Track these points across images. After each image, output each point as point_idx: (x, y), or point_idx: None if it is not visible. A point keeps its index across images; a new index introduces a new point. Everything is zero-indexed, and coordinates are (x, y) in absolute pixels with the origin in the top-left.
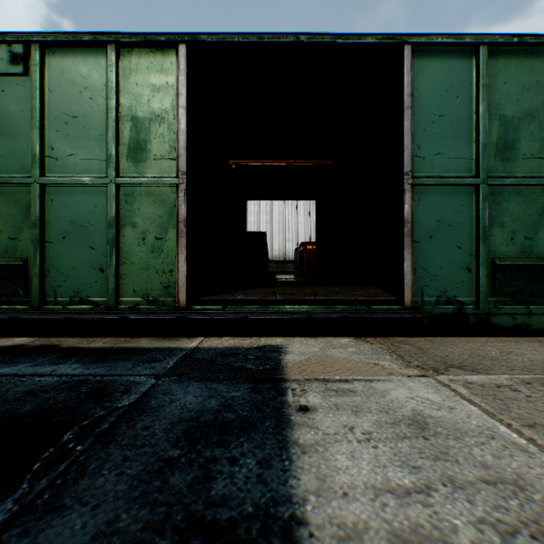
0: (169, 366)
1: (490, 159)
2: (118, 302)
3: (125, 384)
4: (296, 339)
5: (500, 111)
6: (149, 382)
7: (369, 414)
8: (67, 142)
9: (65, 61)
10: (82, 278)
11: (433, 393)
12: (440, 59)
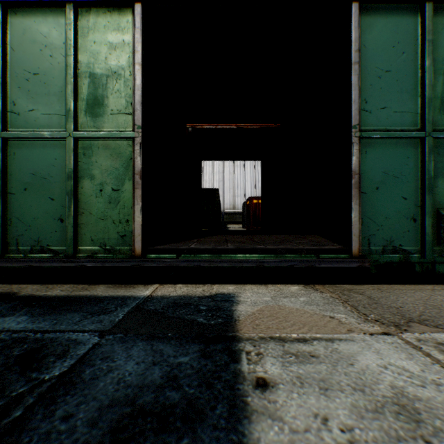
0: (118, 319)
1: (435, 113)
2: (77, 250)
3: (64, 344)
4: (247, 287)
5: None
6: (91, 342)
7: (341, 393)
8: (28, 98)
9: (27, 21)
10: (43, 228)
11: (407, 360)
12: (386, 16)
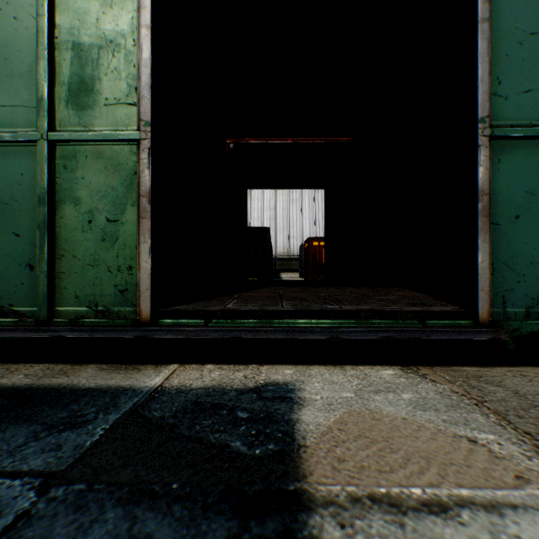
0: (90, 442)
1: None
2: (54, 313)
3: None
4: (313, 370)
5: None
6: (15, 506)
7: None
8: None
9: None
10: (3, 278)
11: None
12: None
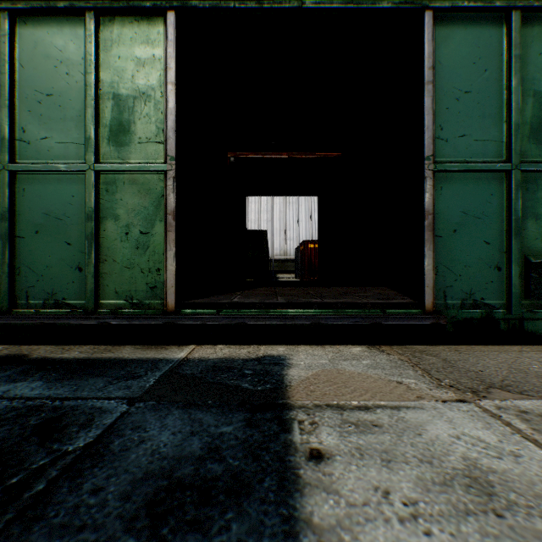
0: (148, 385)
1: (523, 141)
2: (98, 305)
3: (88, 412)
4: (300, 348)
5: (534, 87)
6: (118, 410)
7: (406, 465)
8: (41, 123)
9: (39, 32)
10: (58, 278)
11: (483, 429)
12: (466, 27)
